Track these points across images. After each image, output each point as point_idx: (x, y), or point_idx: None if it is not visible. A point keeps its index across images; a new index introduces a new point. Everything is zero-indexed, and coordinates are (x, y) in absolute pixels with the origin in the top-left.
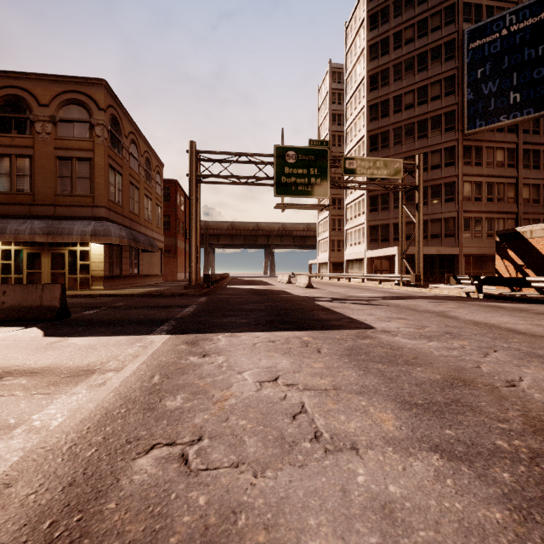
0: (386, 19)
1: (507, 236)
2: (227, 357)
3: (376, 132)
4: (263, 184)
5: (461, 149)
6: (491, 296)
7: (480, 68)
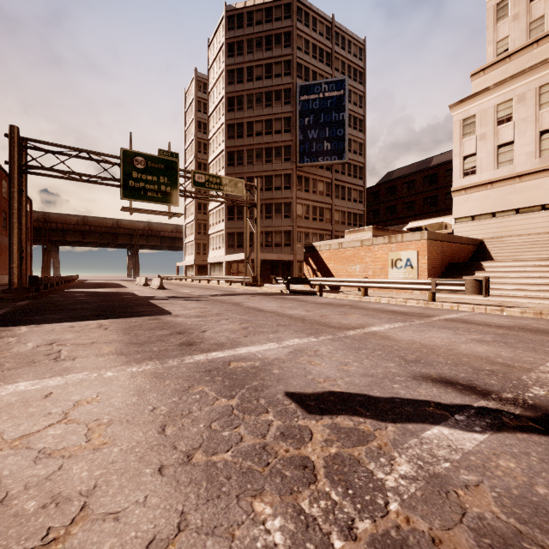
0: (241, 52)
1: (308, 248)
2: (20, 338)
3: (233, 149)
4: (110, 185)
5: (295, 177)
6: (293, 291)
7: (307, 117)
